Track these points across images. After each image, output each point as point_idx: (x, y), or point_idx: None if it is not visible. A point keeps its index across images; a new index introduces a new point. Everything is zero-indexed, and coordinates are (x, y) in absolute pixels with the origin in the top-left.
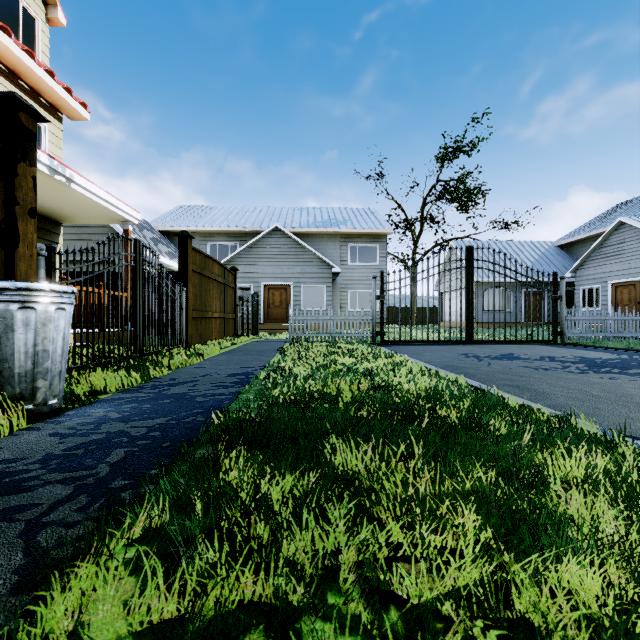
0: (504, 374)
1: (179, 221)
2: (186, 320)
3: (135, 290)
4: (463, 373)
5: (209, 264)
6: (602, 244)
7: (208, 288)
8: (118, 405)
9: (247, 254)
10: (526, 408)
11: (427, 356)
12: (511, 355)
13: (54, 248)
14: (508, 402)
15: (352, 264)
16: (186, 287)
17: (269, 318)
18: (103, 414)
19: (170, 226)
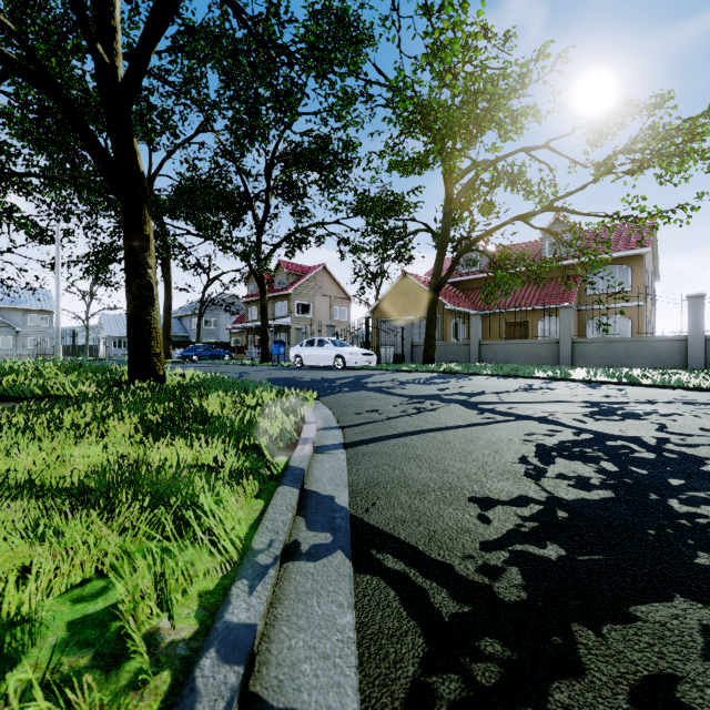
0: None
1: None
2: None
3: None
4: None
5: None
6: None
7: None
8: None
9: None
10: None
11: None
12: None
13: None
14: None
15: (31, 325)
16: None
17: None
18: None
19: None
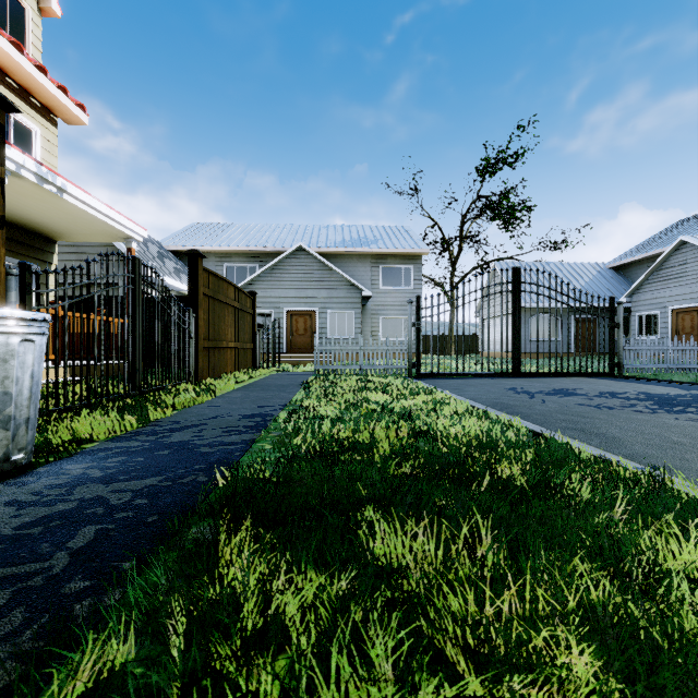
0: (563, 414)
1: (192, 240)
2: (196, 351)
3: (134, 317)
4: (515, 413)
5: (223, 287)
6: (661, 266)
7: (222, 314)
8: (103, 458)
9: (268, 276)
10: (601, 460)
11: (471, 392)
12: (566, 390)
13: (29, 266)
14: (580, 453)
15: (384, 288)
16: (196, 313)
17: (292, 348)
18: (81, 472)
19: (182, 245)
